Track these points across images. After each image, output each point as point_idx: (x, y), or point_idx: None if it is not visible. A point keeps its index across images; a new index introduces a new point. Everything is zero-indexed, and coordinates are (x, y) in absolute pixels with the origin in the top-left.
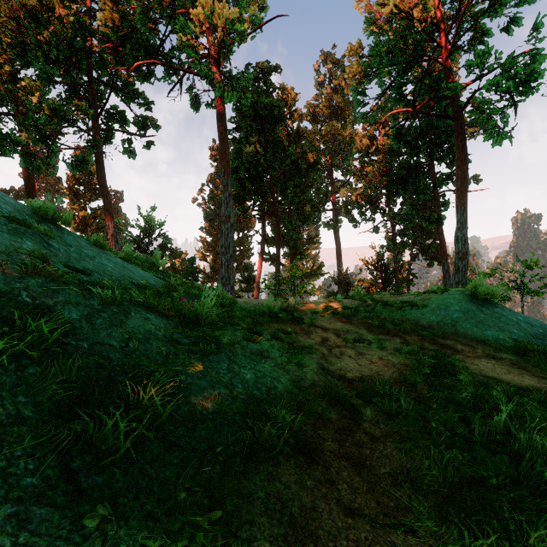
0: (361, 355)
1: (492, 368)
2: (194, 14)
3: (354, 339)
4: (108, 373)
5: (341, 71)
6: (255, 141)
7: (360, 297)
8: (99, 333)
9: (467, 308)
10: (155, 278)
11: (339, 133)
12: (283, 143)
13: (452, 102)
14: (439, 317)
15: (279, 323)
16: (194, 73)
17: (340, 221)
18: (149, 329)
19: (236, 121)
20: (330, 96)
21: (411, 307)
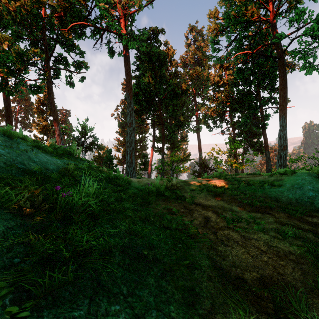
0: (247, 241)
1: None
2: None
3: (233, 219)
4: None
5: (201, 37)
6: (149, 76)
7: (224, 177)
8: None
9: (318, 187)
10: (59, 163)
11: (200, 74)
12: (166, 77)
13: (277, 48)
14: (296, 195)
15: (165, 201)
16: (109, 30)
17: (201, 128)
18: None
19: (137, 65)
20: (194, 51)
21: (269, 186)
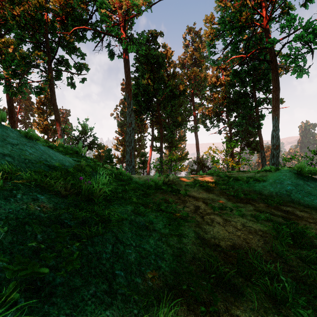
0: (227, 222)
1: None
2: None
3: (219, 207)
4: None
5: (199, 38)
6: (148, 77)
7: (217, 174)
8: None
9: (296, 182)
10: (71, 161)
11: (198, 75)
12: (164, 78)
13: (270, 52)
14: (277, 189)
15: (162, 193)
16: (109, 34)
17: (198, 127)
18: (33, 212)
19: (136, 66)
20: (192, 53)
21: (254, 181)
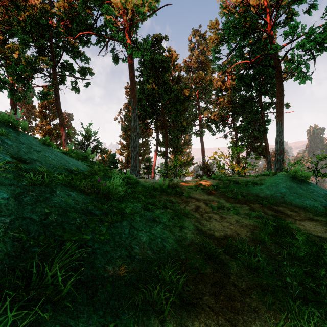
0: (223, 219)
1: (315, 228)
2: (114, 2)
3: (217, 207)
4: (23, 245)
5: (204, 41)
6: (152, 82)
7: (219, 178)
8: (23, 209)
9: (290, 185)
10: (84, 165)
11: (203, 78)
12: (169, 83)
13: (274, 57)
14: (272, 191)
15: (167, 195)
16: (114, 39)
17: (204, 132)
18: (70, 203)
19: (140, 70)
20: (197, 56)
21: (253, 184)
